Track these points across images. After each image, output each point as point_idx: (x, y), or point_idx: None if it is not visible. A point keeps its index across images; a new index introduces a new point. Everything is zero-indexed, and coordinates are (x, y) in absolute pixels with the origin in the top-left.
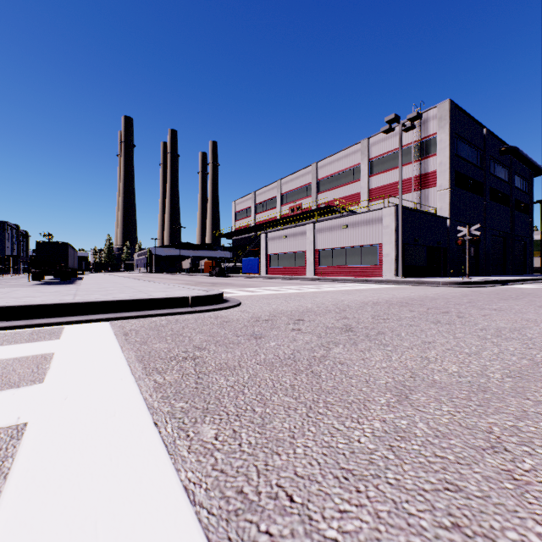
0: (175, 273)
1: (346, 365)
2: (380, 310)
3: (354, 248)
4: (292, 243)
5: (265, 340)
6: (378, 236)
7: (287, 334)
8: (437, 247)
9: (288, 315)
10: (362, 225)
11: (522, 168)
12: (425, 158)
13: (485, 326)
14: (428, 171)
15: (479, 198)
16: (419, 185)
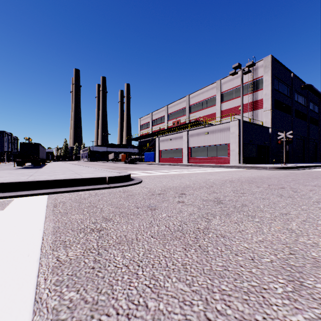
0: (104, 162)
1: (228, 238)
2: (236, 186)
3: (212, 146)
4: (174, 143)
5: (158, 212)
6: (227, 139)
7: (174, 206)
8: (263, 146)
9: (174, 190)
10: (218, 132)
11: (314, 97)
12: (256, 91)
13: (318, 199)
14: (258, 99)
15: (289, 116)
16: (252, 107)
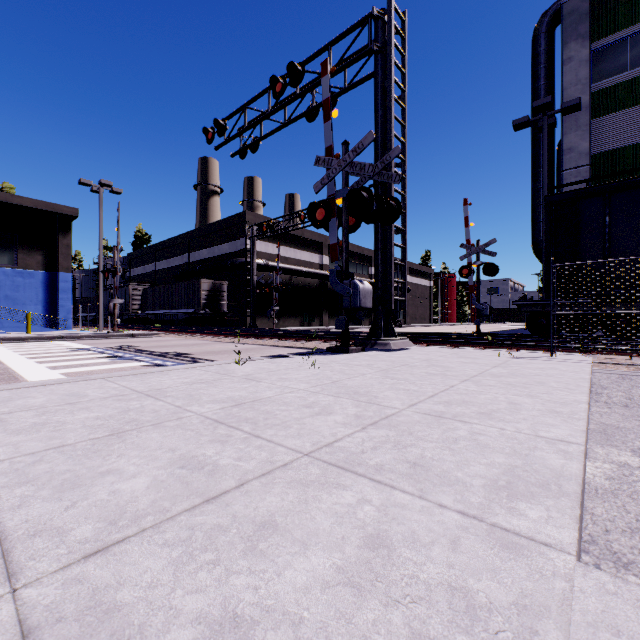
0: None
1: None
2: None
3: None
4: None
5: None
6: None
7: None
8: None
9: None
10: None
11: None
12: None
13: None
14: None
15: None
16: None
